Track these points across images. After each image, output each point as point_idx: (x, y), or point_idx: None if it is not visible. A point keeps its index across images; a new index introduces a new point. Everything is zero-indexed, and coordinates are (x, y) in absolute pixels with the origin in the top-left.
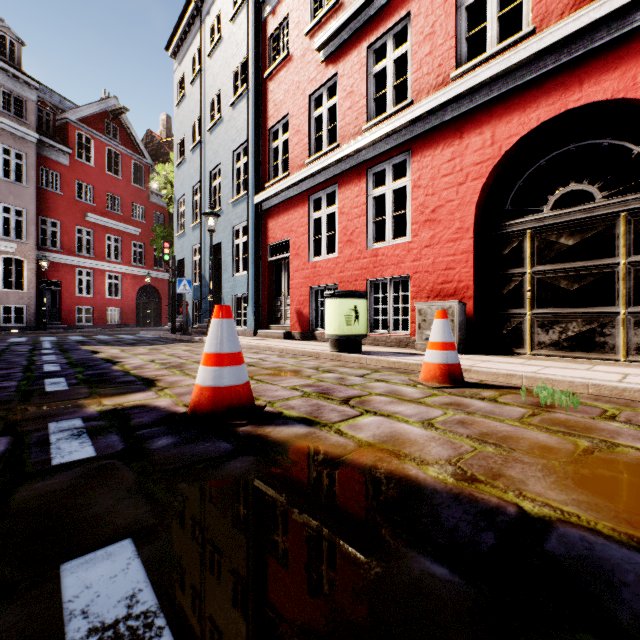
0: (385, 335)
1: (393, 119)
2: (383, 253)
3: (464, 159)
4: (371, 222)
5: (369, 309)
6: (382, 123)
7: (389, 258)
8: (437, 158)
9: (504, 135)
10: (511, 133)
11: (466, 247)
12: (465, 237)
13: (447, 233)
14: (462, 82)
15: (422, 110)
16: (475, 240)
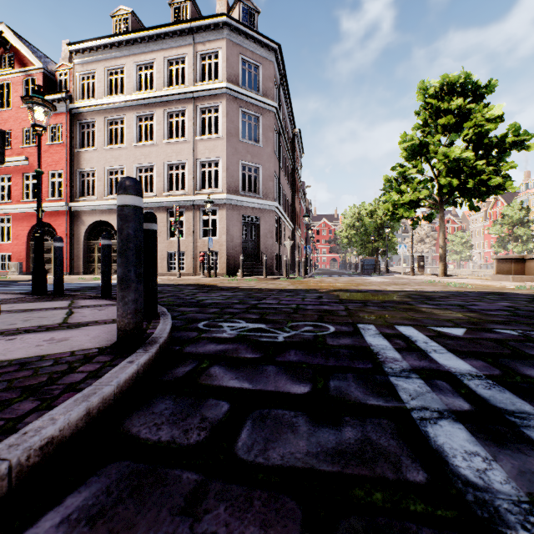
0: (4, 271)
1: (5, 206)
2: (4, 245)
3: (25, 224)
4: (0, 234)
5: (0, 263)
6: (1, 205)
7: (6, 247)
8: (19, 221)
9: (32, 222)
10: (34, 222)
11: (25, 248)
12: (25, 245)
13: (21, 243)
14: (21, 206)
15: (12, 208)
16: (28, 246)
